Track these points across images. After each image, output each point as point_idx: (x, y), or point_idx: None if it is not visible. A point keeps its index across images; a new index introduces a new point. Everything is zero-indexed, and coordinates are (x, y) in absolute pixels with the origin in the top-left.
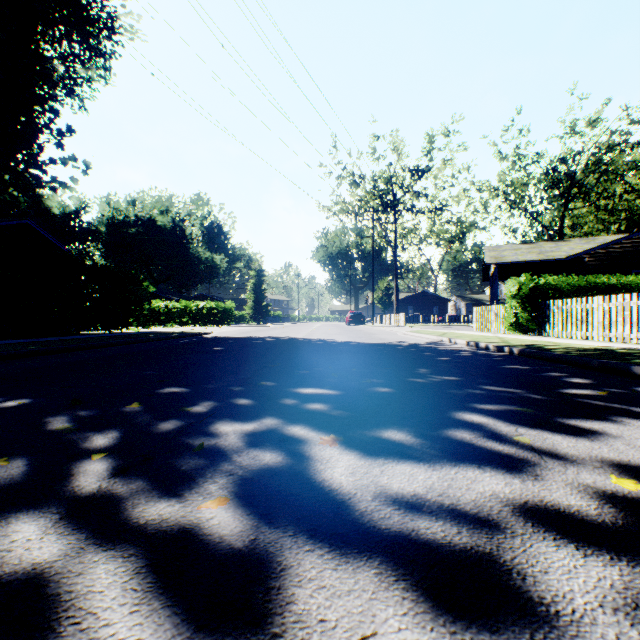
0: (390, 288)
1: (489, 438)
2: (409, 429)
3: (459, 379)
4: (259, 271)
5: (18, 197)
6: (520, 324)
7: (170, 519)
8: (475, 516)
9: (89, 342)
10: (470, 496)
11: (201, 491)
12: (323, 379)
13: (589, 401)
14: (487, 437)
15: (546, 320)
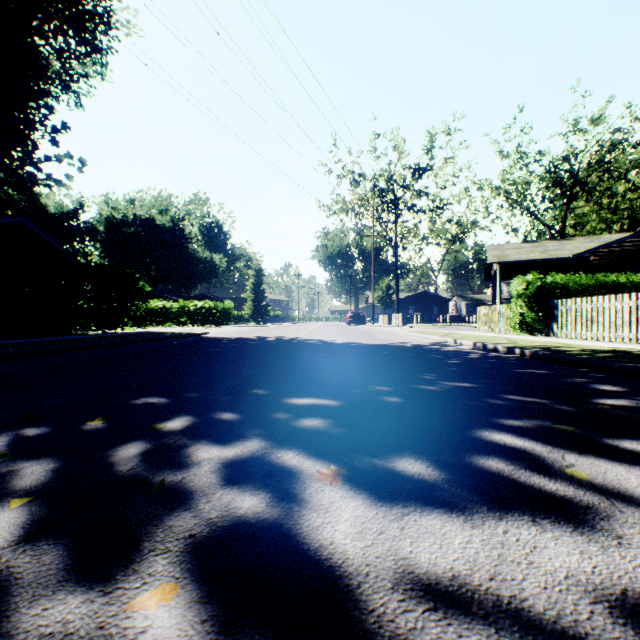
0: (390, 288)
1: (533, 471)
2: (429, 456)
3: (475, 386)
4: (258, 271)
5: (13, 195)
6: (526, 324)
7: (77, 634)
8: (557, 626)
9: (77, 343)
10: (537, 580)
11: (142, 569)
12: (322, 386)
13: (634, 415)
14: (530, 469)
15: (554, 320)
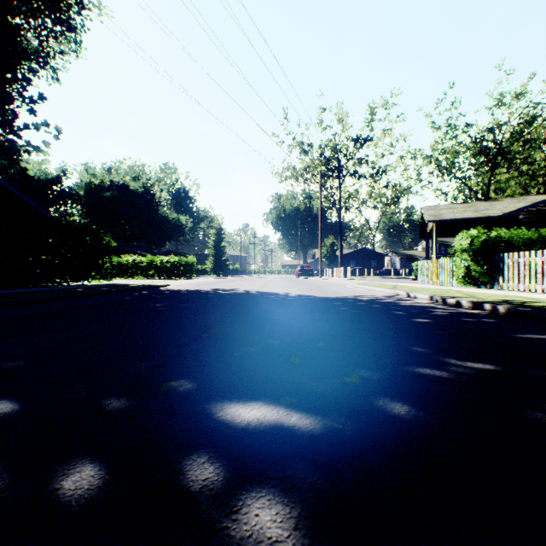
0: (334, 245)
1: None
2: None
3: (499, 369)
4: (219, 230)
5: None
6: (472, 277)
7: None
8: None
9: (21, 297)
10: None
11: None
12: (277, 370)
13: None
14: None
15: (499, 273)
